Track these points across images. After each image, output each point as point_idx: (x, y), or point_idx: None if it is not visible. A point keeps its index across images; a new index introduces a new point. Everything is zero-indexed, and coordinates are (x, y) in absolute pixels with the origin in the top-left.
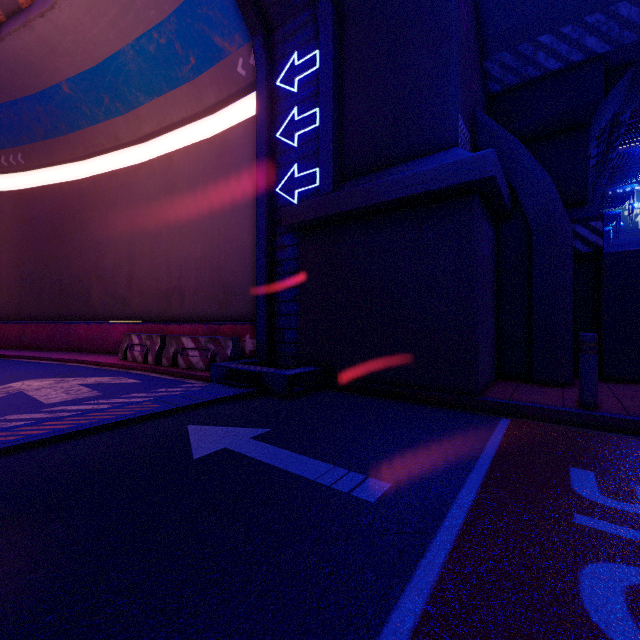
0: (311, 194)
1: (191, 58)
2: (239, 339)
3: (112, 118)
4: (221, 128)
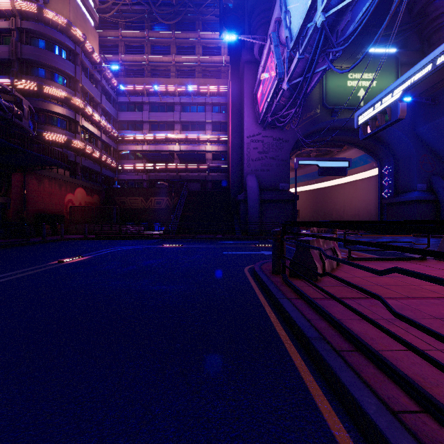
0: (390, 196)
1: (362, 162)
2: None
3: None
4: (370, 174)
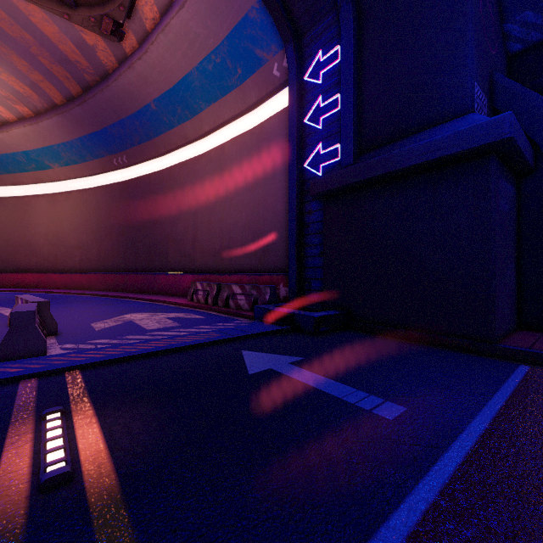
0: (334, 167)
1: (238, 69)
2: (275, 287)
3: (182, 123)
4: (260, 120)
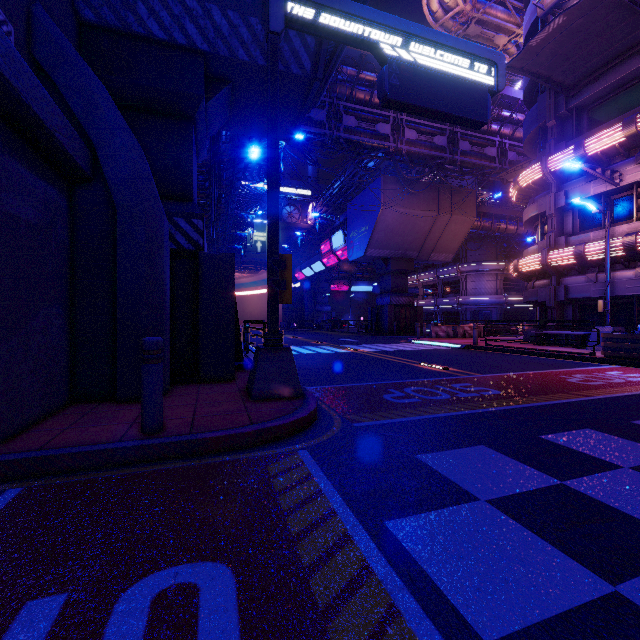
0: None
1: None
2: None
3: None
4: None
